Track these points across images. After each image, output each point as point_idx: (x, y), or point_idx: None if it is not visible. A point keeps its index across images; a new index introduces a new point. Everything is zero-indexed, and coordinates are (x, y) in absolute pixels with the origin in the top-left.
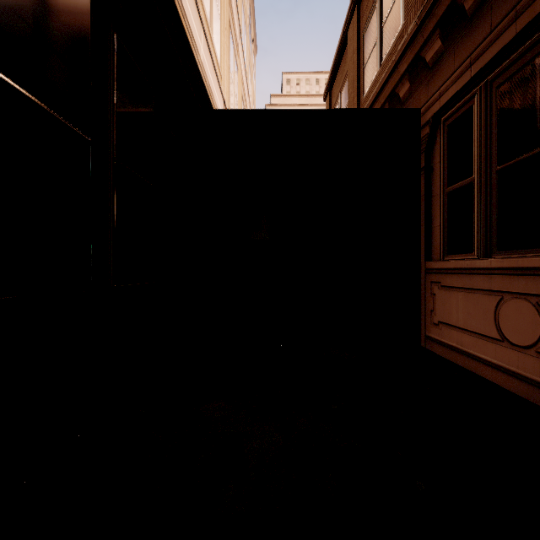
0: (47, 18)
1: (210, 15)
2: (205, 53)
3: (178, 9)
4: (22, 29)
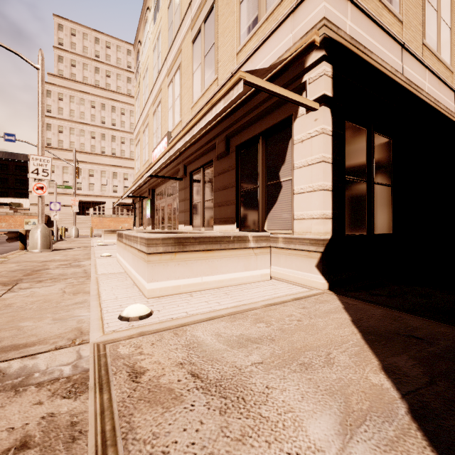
0: (355, 151)
1: (437, 43)
2: (430, 82)
3: (406, 87)
4: (350, 160)
